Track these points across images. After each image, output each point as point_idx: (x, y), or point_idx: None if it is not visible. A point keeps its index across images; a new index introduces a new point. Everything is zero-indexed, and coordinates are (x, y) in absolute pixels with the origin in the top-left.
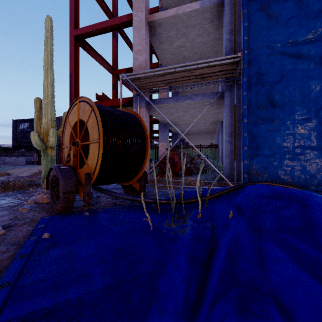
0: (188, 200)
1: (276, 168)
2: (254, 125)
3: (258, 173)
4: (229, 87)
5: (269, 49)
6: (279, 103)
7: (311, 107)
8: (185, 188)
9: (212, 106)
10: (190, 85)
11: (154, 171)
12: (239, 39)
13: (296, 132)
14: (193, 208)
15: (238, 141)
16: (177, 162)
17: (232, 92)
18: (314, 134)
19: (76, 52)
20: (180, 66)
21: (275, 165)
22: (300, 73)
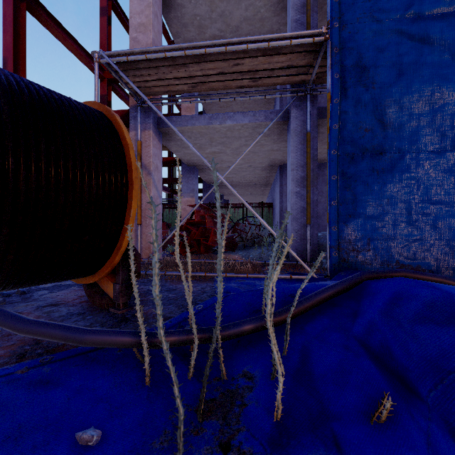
0: (234, 329)
1: (388, 239)
2: (350, 160)
3: (358, 248)
4: (298, 102)
5: (377, 23)
6: (393, 122)
7: (445, 131)
8: (225, 280)
9: (268, 136)
10: (233, 93)
11: (130, 255)
12: (315, 22)
13: (420, 174)
14: (249, 351)
15: (313, 194)
16: (210, 229)
17: (303, 110)
18: (450, 179)
19: (18, 19)
20: (215, 43)
21: (386, 233)
22: (427, 70)
